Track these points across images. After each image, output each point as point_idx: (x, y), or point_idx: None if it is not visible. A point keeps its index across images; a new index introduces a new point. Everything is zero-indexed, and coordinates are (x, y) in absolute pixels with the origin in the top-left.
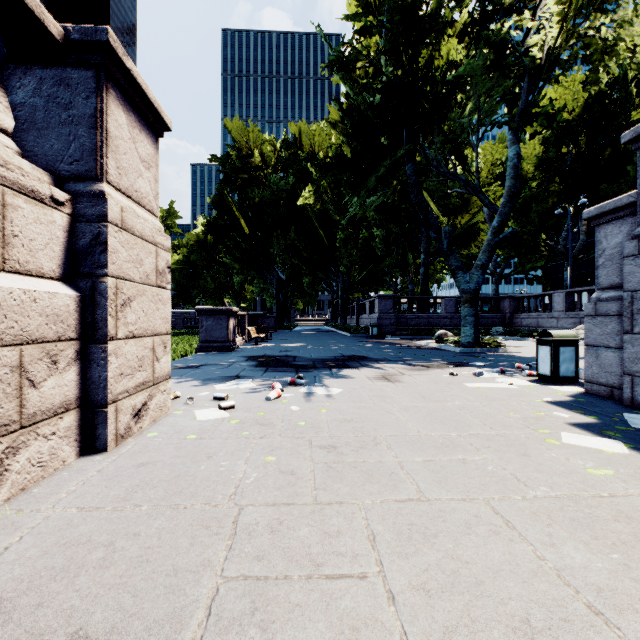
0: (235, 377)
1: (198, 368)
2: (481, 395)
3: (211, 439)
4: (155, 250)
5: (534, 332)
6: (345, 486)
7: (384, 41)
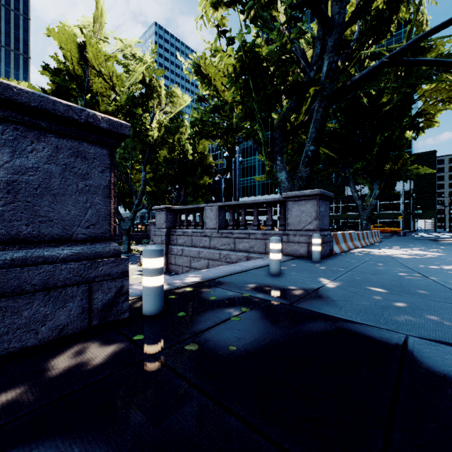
0: None
1: None
2: None
3: None
4: None
5: None
6: None
7: None
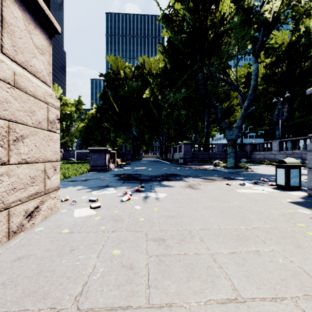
0: (105, 186)
1: (86, 181)
2: (249, 198)
3: (78, 233)
4: (46, 107)
5: (262, 161)
6: (173, 283)
7: (188, 8)
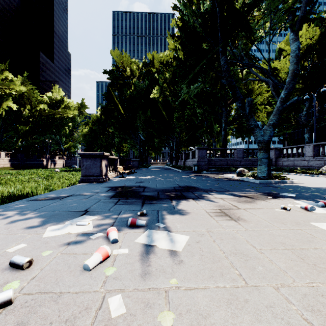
0: (82, 212)
1: (61, 199)
2: None
3: None
4: None
5: (293, 169)
6: None
7: None
